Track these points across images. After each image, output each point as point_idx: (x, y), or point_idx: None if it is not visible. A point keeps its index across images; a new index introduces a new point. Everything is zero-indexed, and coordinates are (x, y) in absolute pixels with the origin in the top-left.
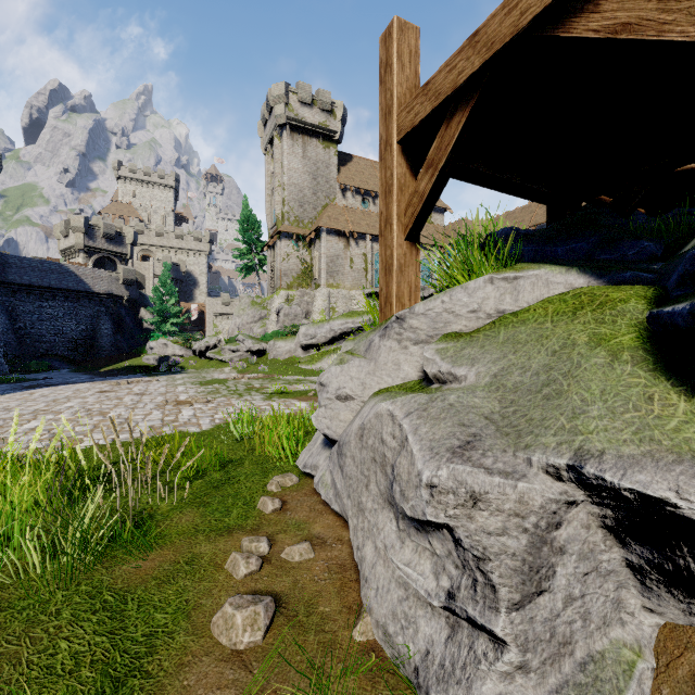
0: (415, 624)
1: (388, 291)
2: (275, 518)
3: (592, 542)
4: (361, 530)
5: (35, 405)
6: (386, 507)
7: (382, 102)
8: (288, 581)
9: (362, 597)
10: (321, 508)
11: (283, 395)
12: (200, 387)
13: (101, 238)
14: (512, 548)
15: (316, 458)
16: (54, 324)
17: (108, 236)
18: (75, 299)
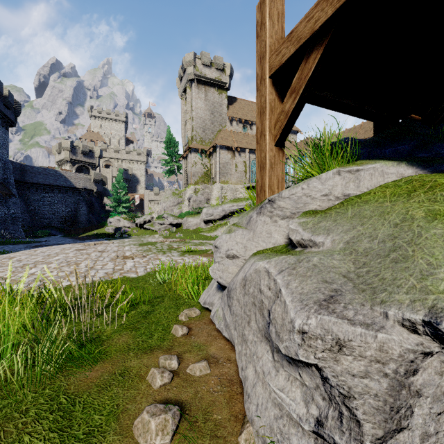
0: (288, 440)
1: (262, 182)
2: (183, 341)
3: (443, 386)
4: (244, 355)
5: (36, 258)
6: (263, 341)
7: (258, 50)
8: (191, 392)
9: (245, 409)
10: (216, 334)
11: (192, 253)
12: (139, 247)
13: (80, 154)
14: (374, 390)
15: (212, 298)
16: (52, 207)
17: (84, 152)
18: (64, 192)
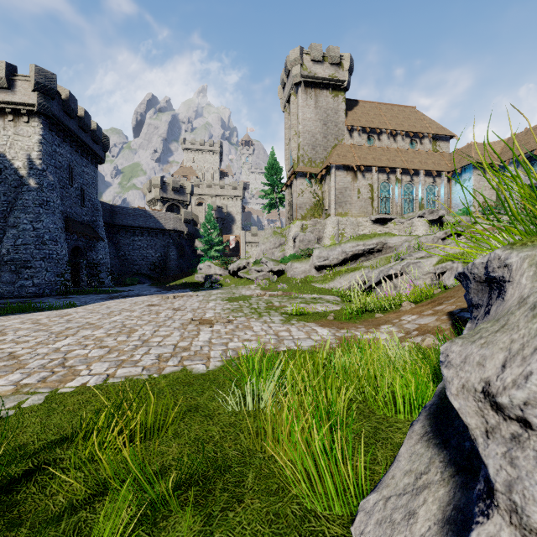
0: None
1: None
2: None
3: None
4: None
5: (91, 317)
6: None
7: None
8: None
9: None
10: None
11: (302, 317)
12: (227, 303)
13: (171, 191)
14: None
15: None
16: (142, 252)
17: (175, 189)
18: (154, 234)
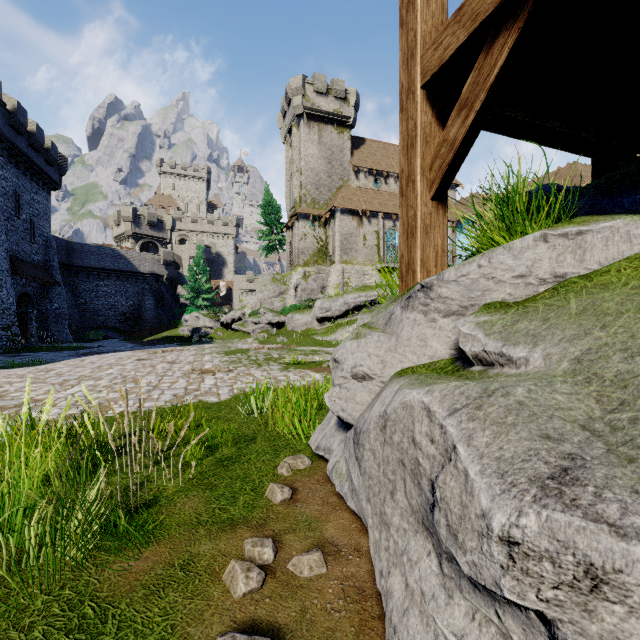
0: None
1: (410, 257)
2: (283, 511)
3: None
4: (384, 550)
5: (82, 371)
6: (420, 531)
7: (403, 46)
8: (294, 608)
9: None
10: (335, 501)
11: (299, 366)
12: (224, 356)
13: (146, 225)
14: None
15: (330, 440)
16: (108, 300)
17: (151, 223)
18: (125, 278)
